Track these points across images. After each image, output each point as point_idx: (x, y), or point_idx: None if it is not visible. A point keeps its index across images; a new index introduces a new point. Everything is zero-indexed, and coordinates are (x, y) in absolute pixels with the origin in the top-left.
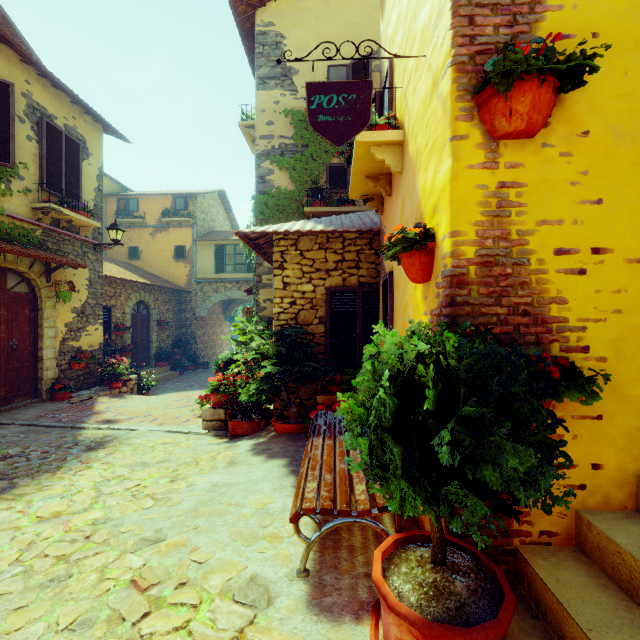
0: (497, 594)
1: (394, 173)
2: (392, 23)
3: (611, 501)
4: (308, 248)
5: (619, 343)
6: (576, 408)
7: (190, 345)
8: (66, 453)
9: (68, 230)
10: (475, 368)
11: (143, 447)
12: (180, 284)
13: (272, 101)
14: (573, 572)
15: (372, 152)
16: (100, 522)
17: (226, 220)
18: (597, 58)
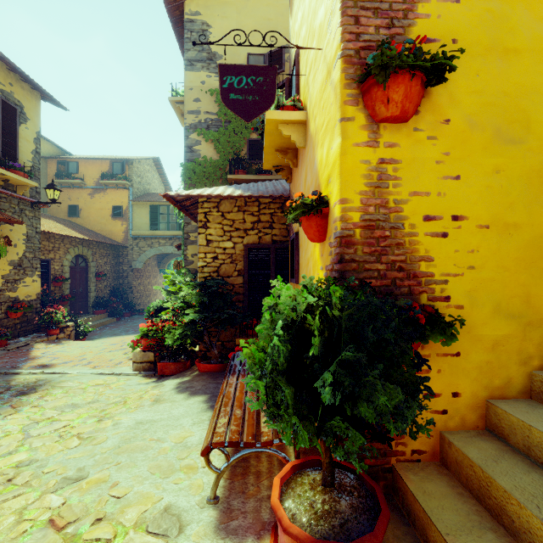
0: (375, 508)
1: (299, 148)
2: (298, 20)
3: (467, 422)
4: (228, 210)
5: (473, 293)
6: (440, 347)
7: (127, 294)
8: None
9: (5, 188)
10: (355, 317)
11: (75, 389)
12: (117, 240)
13: (199, 81)
14: (437, 484)
15: (280, 129)
16: (24, 464)
17: (160, 184)
18: (456, 60)
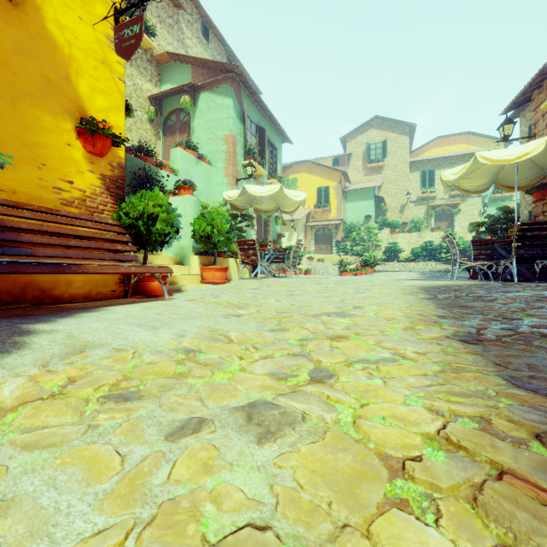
0: None
1: (15, 0)
2: None
3: None
4: None
5: None
6: None
7: None
8: None
9: None
10: None
11: None
12: None
13: None
14: None
15: None
16: (279, 329)
17: None
18: None
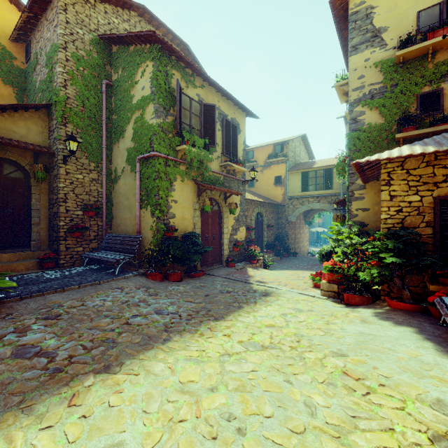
0: None
1: None
2: None
3: None
4: (414, 167)
5: None
6: None
7: (284, 240)
8: (253, 295)
9: (232, 175)
10: None
11: (292, 300)
12: (278, 201)
13: (363, 60)
14: None
15: None
16: (299, 335)
17: (305, 154)
18: None
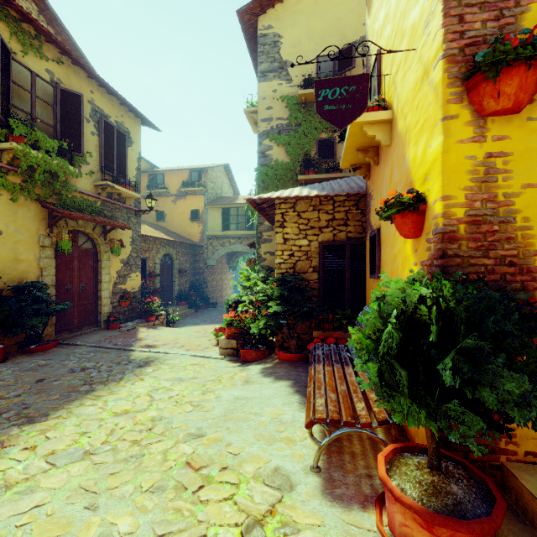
0: (488, 498)
1: (383, 146)
2: (379, 19)
3: None
4: (304, 210)
5: None
6: None
7: (202, 288)
8: (124, 368)
9: (118, 201)
10: (471, 309)
11: (178, 366)
12: (195, 240)
13: (271, 90)
14: None
15: (364, 130)
16: (157, 419)
17: (229, 188)
18: None
